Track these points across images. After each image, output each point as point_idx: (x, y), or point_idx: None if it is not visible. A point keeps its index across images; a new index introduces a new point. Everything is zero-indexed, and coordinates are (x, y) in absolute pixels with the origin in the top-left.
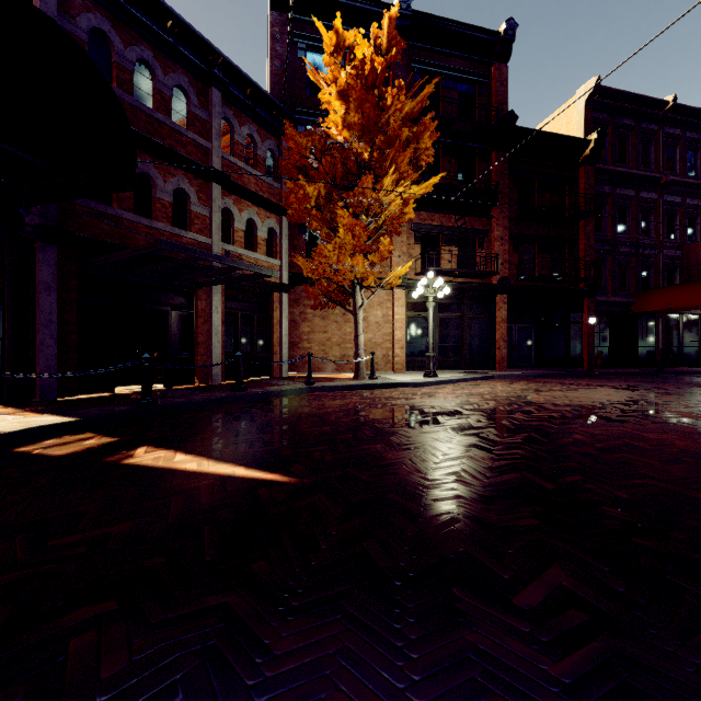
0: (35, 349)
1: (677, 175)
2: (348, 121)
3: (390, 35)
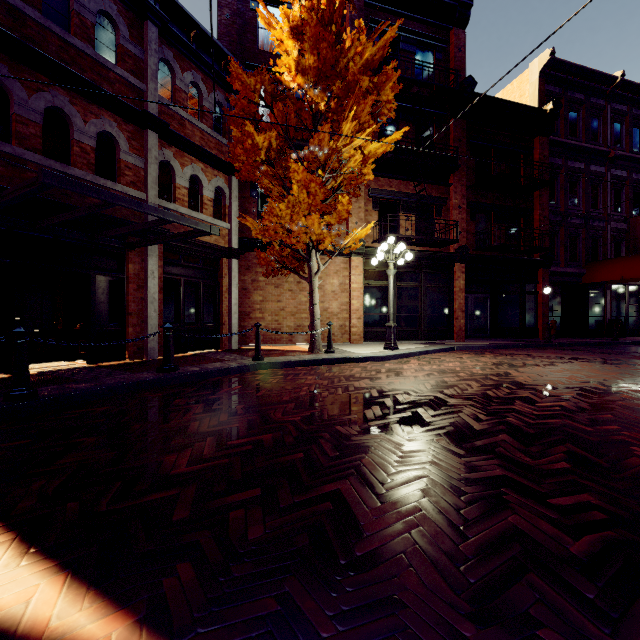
0: None
1: (623, 150)
2: (303, 64)
3: None
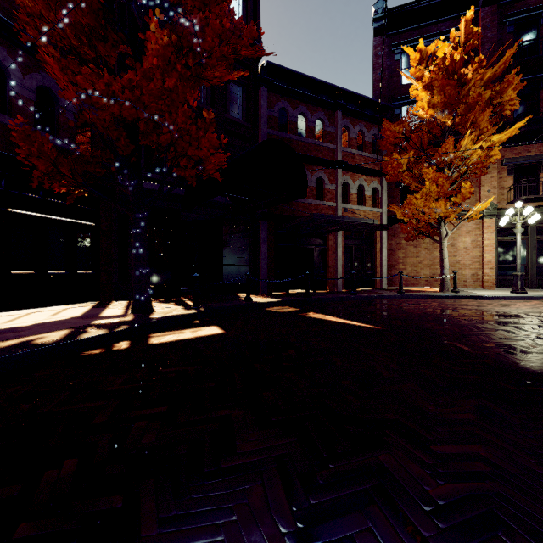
0: (259, 270)
1: None
2: (432, 102)
3: (466, 32)
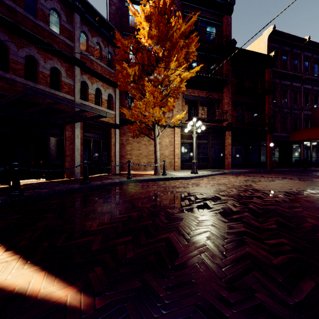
0: None
1: (309, 75)
2: (151, 33)
3: None
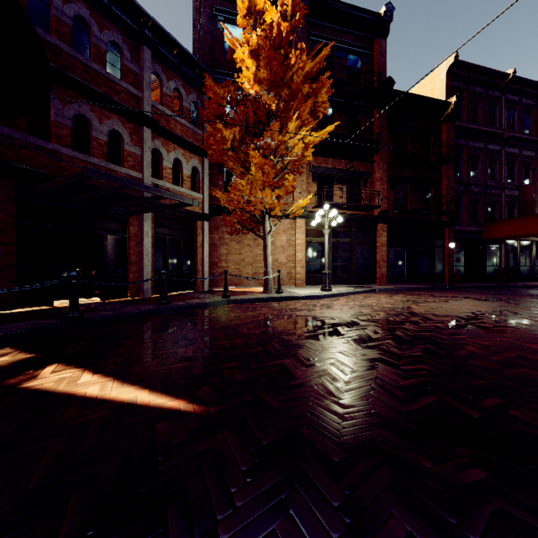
0: None
1: (515, 132)
2: (259, 76)
3: (294, 2)
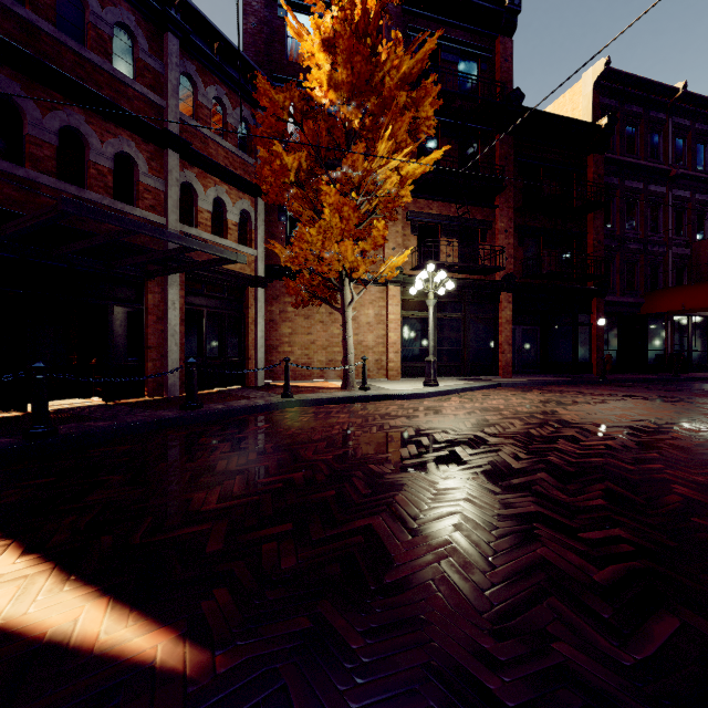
0: None
1: (686, 169)
2: (335, 78)
3: None
